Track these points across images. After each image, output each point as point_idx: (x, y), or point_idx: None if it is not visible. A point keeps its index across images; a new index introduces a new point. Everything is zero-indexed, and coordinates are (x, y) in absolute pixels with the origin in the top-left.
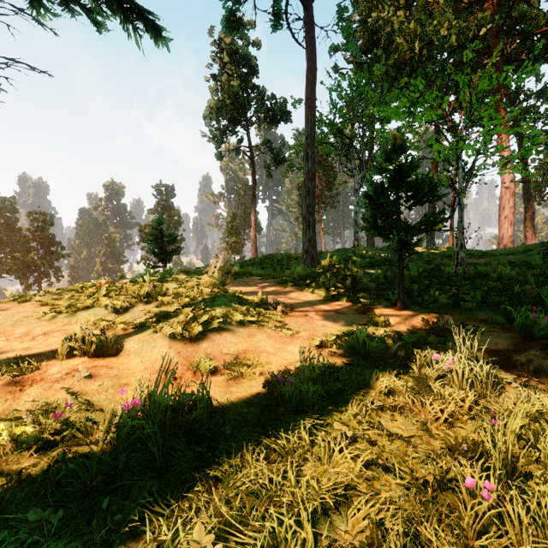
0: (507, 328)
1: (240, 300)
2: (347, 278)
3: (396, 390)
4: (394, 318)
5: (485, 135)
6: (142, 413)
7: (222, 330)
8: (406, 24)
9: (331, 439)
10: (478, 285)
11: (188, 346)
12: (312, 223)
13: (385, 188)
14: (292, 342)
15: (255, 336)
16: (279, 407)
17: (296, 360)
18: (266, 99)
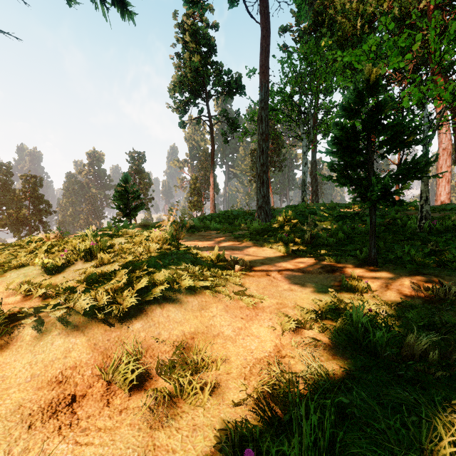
0: None
1: (193, 257)
2: (303, 232)
3: None
4: (370, 279)
5: None
6: None
7: (164, 302)
8: (348, 5)
9: None
10: (454, 240)
11: (113, 329)
12: (265, 180)
13: (357, 132)
14: (256, 318)
15: (208, 309)
16: None
17: (266, 353)
18: (223, 74)
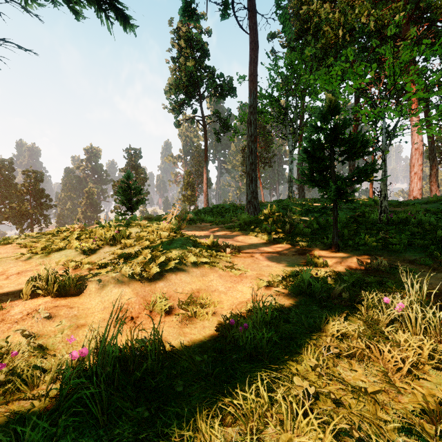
0: (435, 268)
1: (194, 242)
2: (285, 224)
3: (347, 334)
4: (330, 259)
5: (396, 106)
6: (89, 364)
7: (177, 271)
8: (331, 14)
9: (293, 399)
10: (401, 230)
11: (146, 285)
12: (254, 178)
13: (322, 145)
14: (241, 282)
15: (207, 276)
16: (233, 354)
17: (246, 299)
18: (216, 77)
